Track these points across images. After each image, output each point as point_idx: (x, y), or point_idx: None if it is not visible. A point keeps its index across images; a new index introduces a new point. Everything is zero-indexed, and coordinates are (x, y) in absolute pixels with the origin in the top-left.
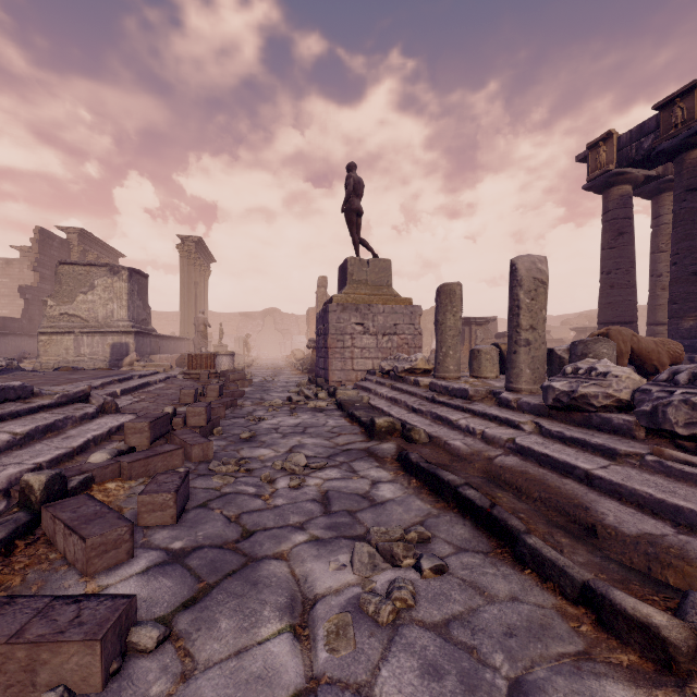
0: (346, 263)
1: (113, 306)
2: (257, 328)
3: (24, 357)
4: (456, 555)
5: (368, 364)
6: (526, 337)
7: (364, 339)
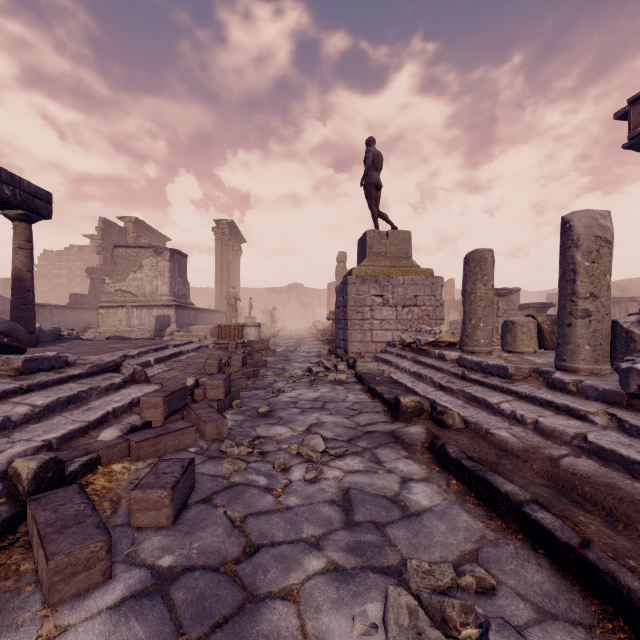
0: (365, 235)
1: (158, 283)
2: (282, 301)
3: (88, 328)
4: (540, 626)
5: (388, 336)
6: (585, 306)
7: (383, 310)
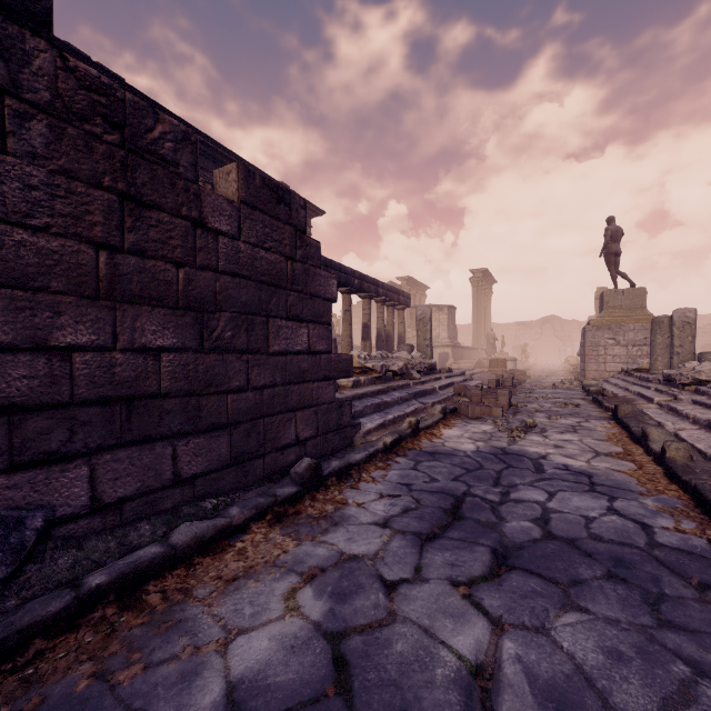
0: (603, 294)
1: (439, 330)
2: (534, 336)
3: None
4: (585, 407)
5: (619, 367)
6: (677, 350)
7: (615, 349)
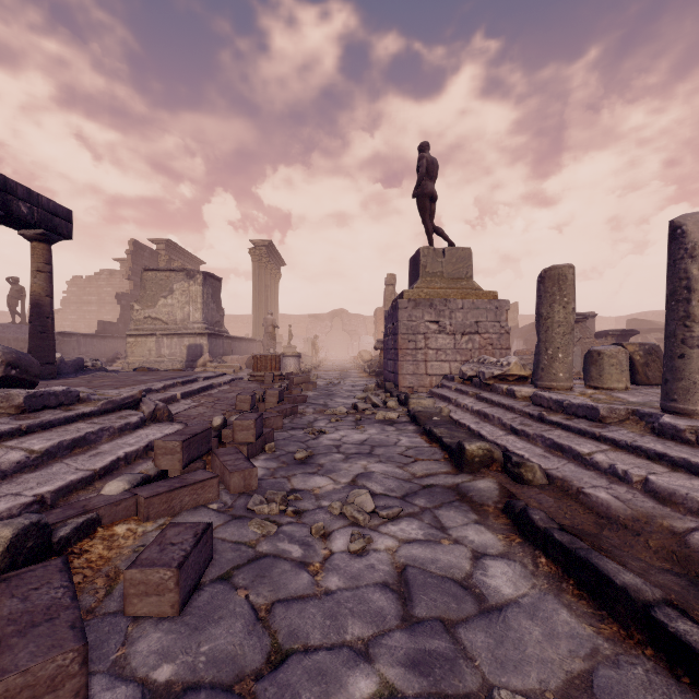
0: (418, 253)
1: (189, 309)
2: (325, 329)
3: (117, 358)
4: None
5: (444, 367)
6: None
7: (439, 339)
